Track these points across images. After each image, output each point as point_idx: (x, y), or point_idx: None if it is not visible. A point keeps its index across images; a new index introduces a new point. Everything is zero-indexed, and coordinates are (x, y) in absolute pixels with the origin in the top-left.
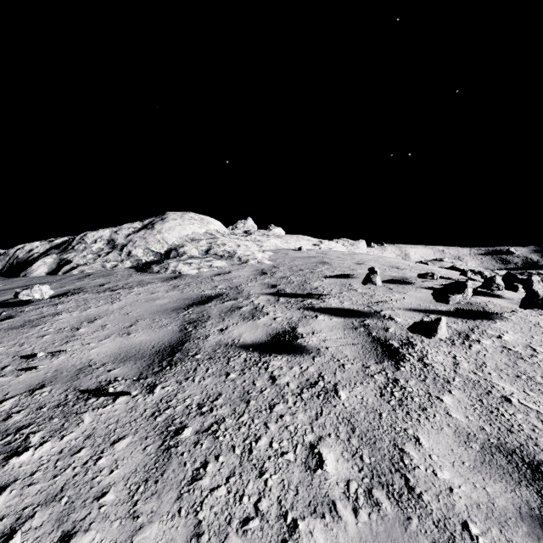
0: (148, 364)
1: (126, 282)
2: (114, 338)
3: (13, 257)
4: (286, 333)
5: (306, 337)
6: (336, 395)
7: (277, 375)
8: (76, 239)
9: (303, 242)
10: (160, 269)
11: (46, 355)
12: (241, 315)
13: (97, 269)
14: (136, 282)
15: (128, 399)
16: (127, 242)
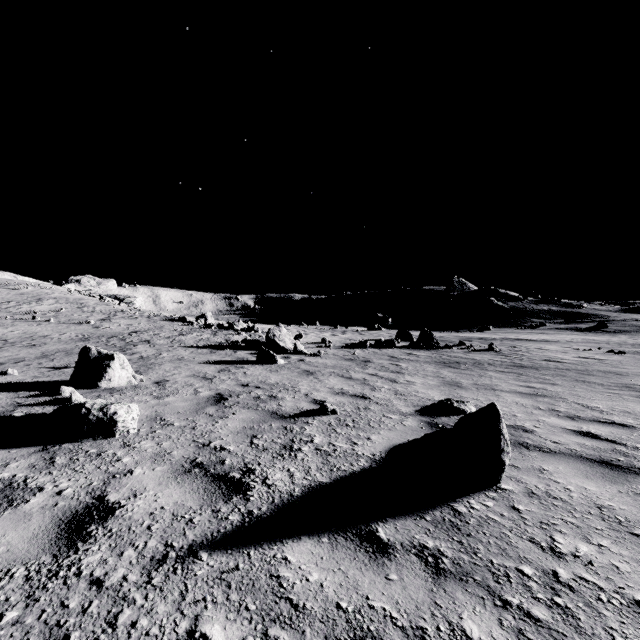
0: None
1: None
2: None
3: None
4: None
5: None
6: None
7: None
8: None
9: (7, 276)
10: None
11: None
12: None
13: None
14: None
15: None
16: None
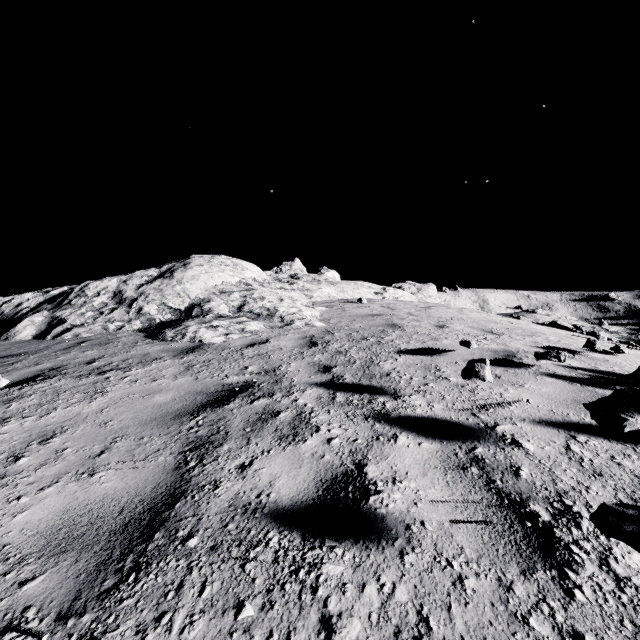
0: (99, 564)
1: (126, 356)
2: (64, 485)
3: None
4: (348, 477)
5: (383, 490)
6: None
7: (334, 613)
8: (75, 291)
9: (362, 290)
10: (175, 335)
11: None
12: (276, 430)
13: (97, 332)
14: (137, 358)
15: None
16: (138, 295)
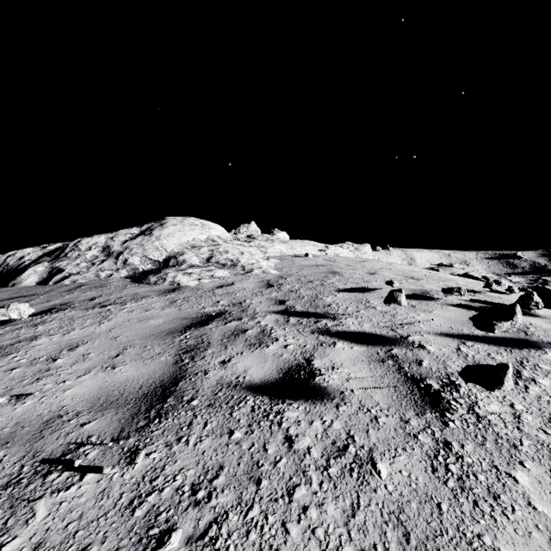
0: (133, 414)
1: (120, 295)
2: (95, 374)
3: (4, 264)
4: (300, 367)
5: (325, 373)
6: (374, 470)
7: (293, 434)
8: (70, 246)
9: (308, 247)
10: (158, 280)
11: (9, 398)
12: (246, 341)
13: (91, 279)
14: (130, 296)
15: (100, 474)
16: (123, 249)
